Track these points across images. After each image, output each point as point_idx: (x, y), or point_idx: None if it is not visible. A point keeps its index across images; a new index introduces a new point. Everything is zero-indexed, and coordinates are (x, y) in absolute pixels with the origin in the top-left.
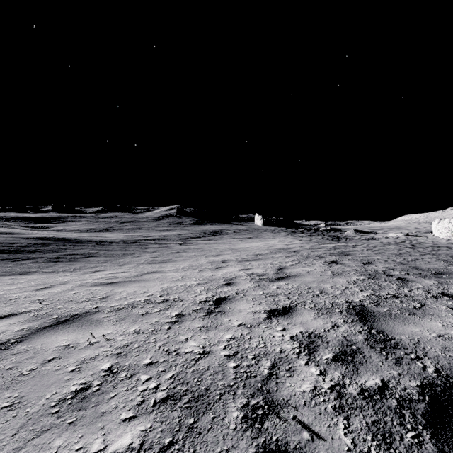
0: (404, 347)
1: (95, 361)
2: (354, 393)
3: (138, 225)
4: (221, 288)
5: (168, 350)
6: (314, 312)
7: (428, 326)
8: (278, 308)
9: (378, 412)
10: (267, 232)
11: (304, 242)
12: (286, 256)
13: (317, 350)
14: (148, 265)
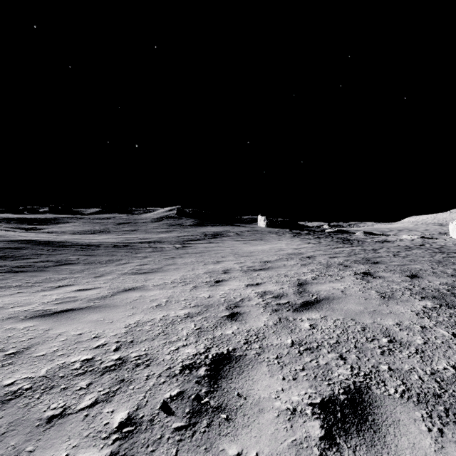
0: None
1: None
2: None
3: (135, 226)
4: (222, 327)
5: None
6: (419, 412)
7: None
8: (337, 396)
9: None
10: (272, 234)
11: (314, 245)
12: (301, 264)
13: None
14: (132, 276)
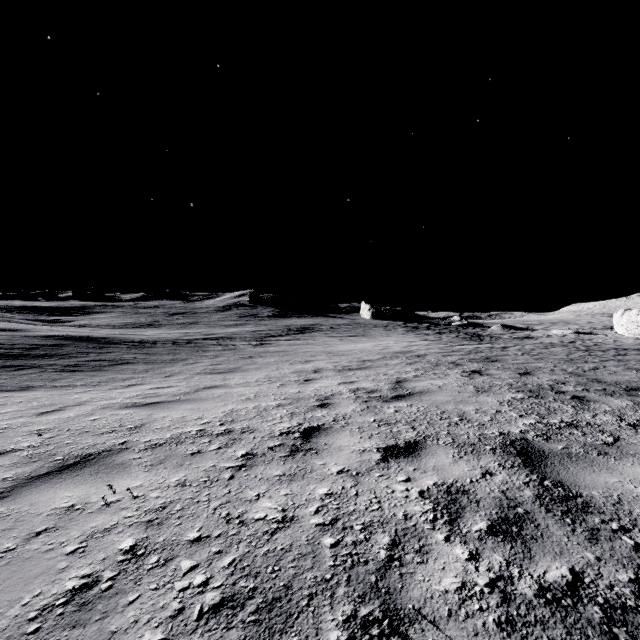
0: (599, 511)
1: (110, 534)
2: (529, 594)
3: (194, 318)
4: (312, 412)
5: (228, 514)
6: (453, 450)
7: (630, 474)
8: (398, 445)
9: (572, 631)
10: (378, 328)
11: (431, 342)
12: (406, 363)
13: (462, 516)
14: (207, 376)
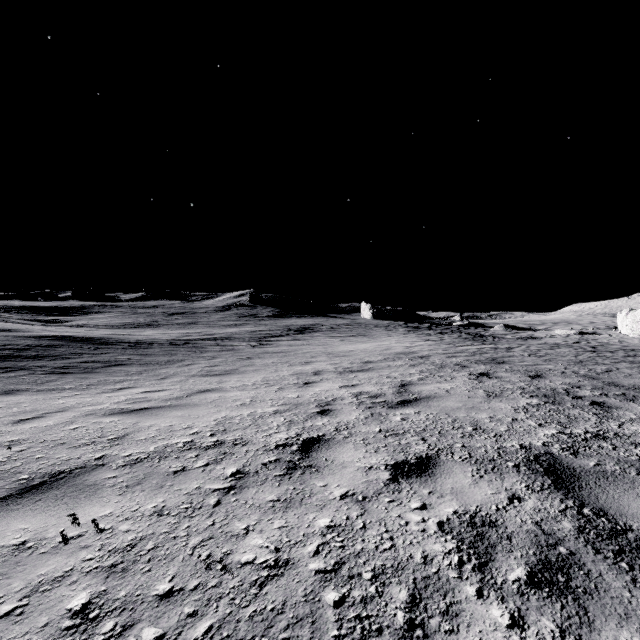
0: None
1: (60, 586)
2: None
3: (194, 318)
4: (312, 420)
5: (209, 556)
6: (471, 468)
7: None
8: (408, 460)
9: None
10: (379, 328)
11: (434, 343)
12: (409, 365)
13: (494, 558)
14: (203, 378)
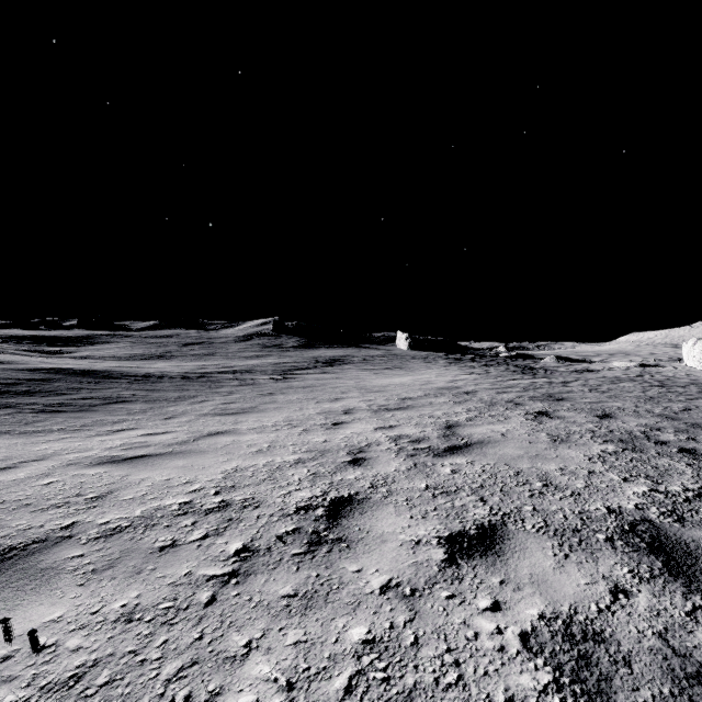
0: None
1: None
2: None
3: (211, 349)
4: (342, 472)
5: (188, 698)
6: (551, 543)
7: None
8: (467, 531)
9: None
10: (417, 360)
11: (479, 376)
12: (454, 402)
13: (613, 701)
14: (216, 417)
